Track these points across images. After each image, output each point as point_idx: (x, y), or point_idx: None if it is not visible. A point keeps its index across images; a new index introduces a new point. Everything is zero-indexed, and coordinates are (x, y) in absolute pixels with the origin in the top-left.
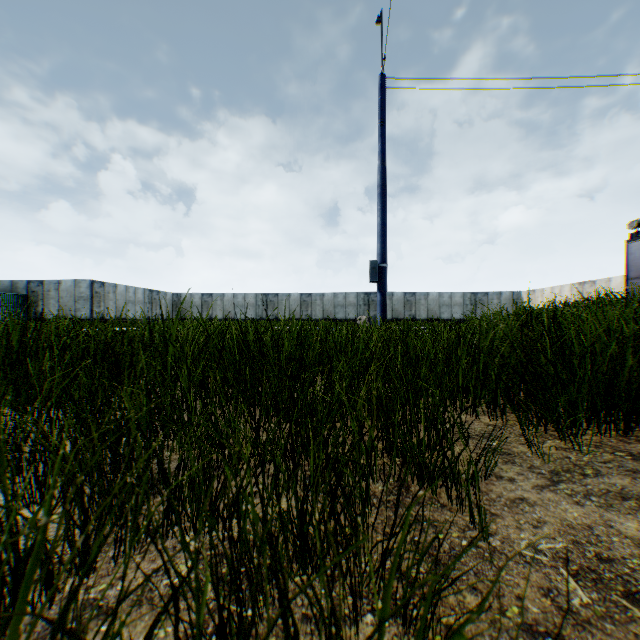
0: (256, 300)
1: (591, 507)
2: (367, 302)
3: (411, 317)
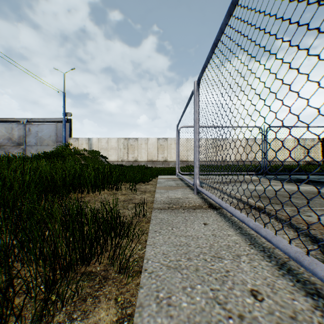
0: None
1: None
2: None
3: None
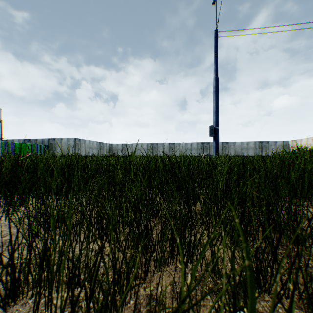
0: (147, 146)
1: None
2: (202, 147)
3: (226, 155)
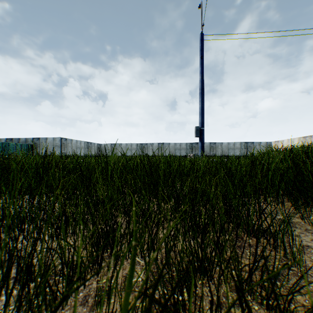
0: (137, 146)
1: None
2: (191, 147)
3: (213, 155)
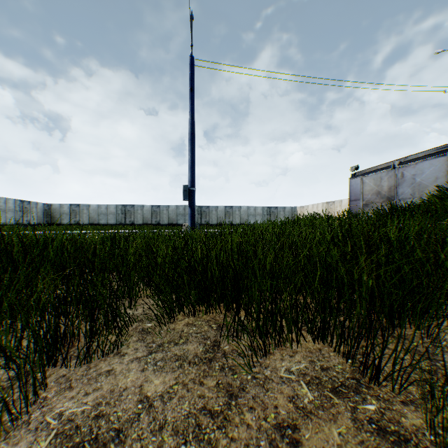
0: (117, 210)
1: (148, 371)
2: (200, 212)
3: (230, 223)
